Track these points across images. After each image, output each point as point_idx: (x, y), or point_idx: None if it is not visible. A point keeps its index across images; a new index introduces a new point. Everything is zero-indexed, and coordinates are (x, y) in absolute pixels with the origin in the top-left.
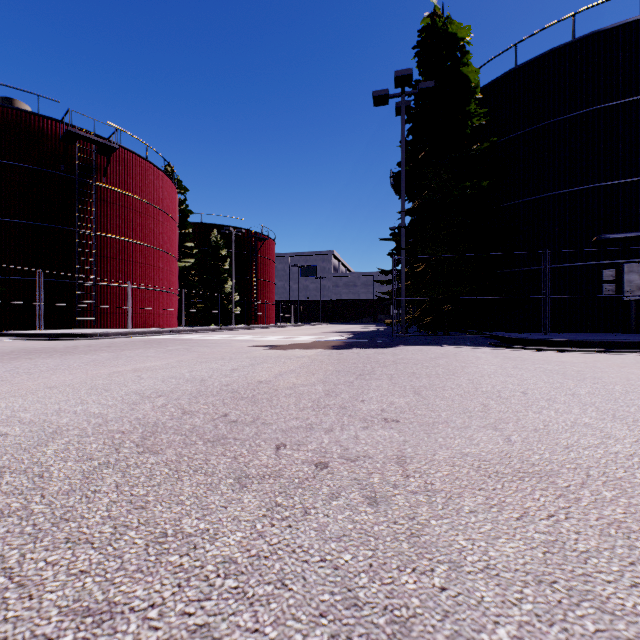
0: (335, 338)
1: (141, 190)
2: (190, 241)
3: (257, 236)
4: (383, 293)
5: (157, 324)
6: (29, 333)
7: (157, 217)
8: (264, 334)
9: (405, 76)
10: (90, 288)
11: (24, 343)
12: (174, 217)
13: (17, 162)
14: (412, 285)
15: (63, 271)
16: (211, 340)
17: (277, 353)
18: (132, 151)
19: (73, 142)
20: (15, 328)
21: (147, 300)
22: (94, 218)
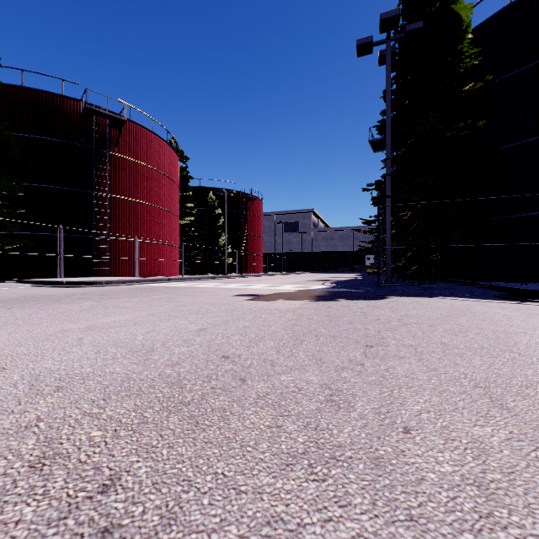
0: (318, 287)
1: (147, 158)
2: (191, 202)
3: (247, 197)
4: (367, 242)
5: (161, 273)
6: (47, 281)
7: (161, 181)
8: (251, 282)
9: (392, 18)
10: (105, 242)
11: (36, 290)
12: (176, 181)
13: (46, 137)
14: (397, 234)
15: (83, 228)
16: (199, 288)
17: (258, 305)
18: (140, 124)
19: (91, 118)
20: (45, 276)
21: (152, 252)
22: (108, 182)
